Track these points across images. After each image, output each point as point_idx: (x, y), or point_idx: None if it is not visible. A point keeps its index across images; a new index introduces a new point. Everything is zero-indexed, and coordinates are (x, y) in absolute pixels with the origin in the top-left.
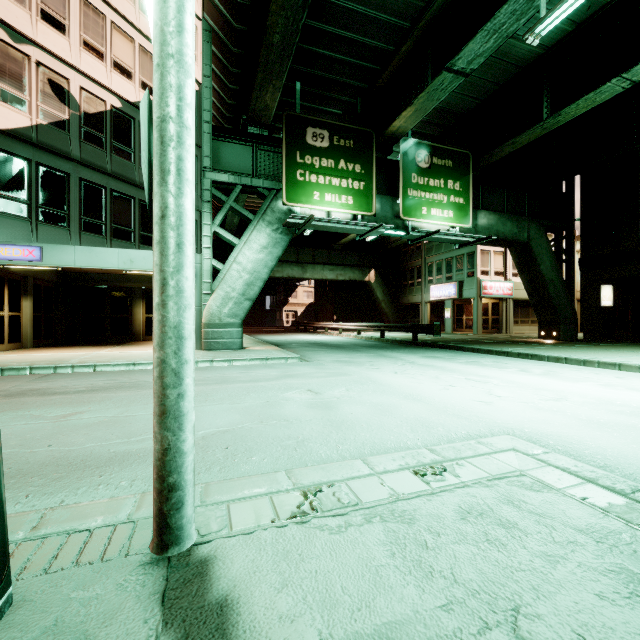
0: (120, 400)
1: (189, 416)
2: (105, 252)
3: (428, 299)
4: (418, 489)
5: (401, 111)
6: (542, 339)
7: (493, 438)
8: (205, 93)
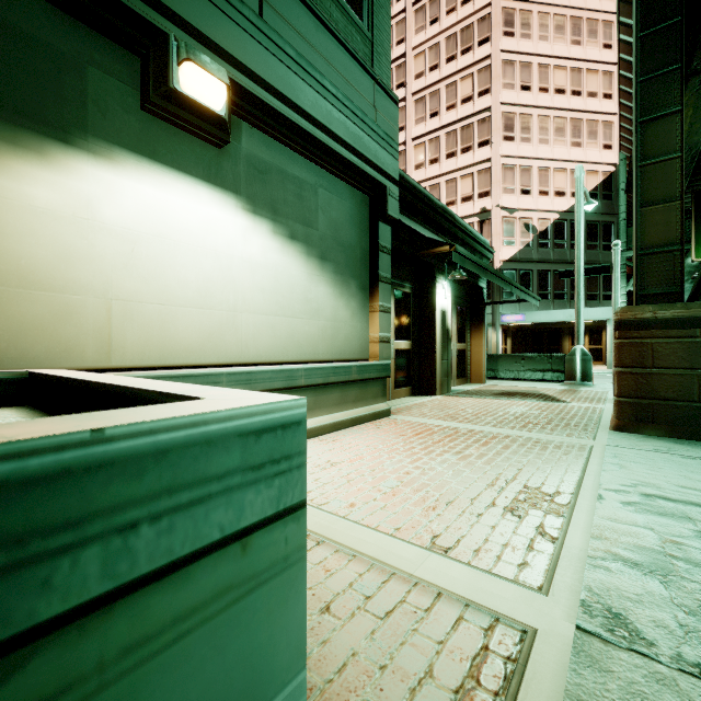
0: None
1: None
2: (555, 312)
3: None
4: None
5: None
6: None
7: None
8: (621, 201)
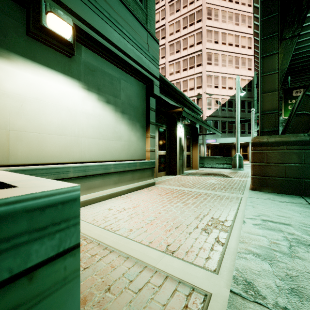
0: None
1: None
2: (228, 139)
3: None
4: None
5: None
6: None
7: None
8: (255, 92)
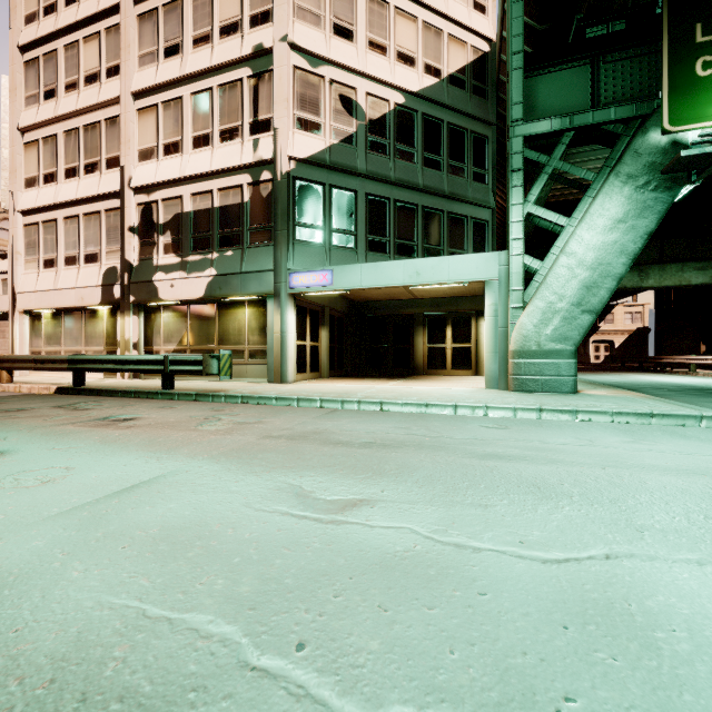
0: (428, 480)
1: None
2: (390, 266)
3: None
4: None
5: None
6: None
7: None
8: (513, 12)
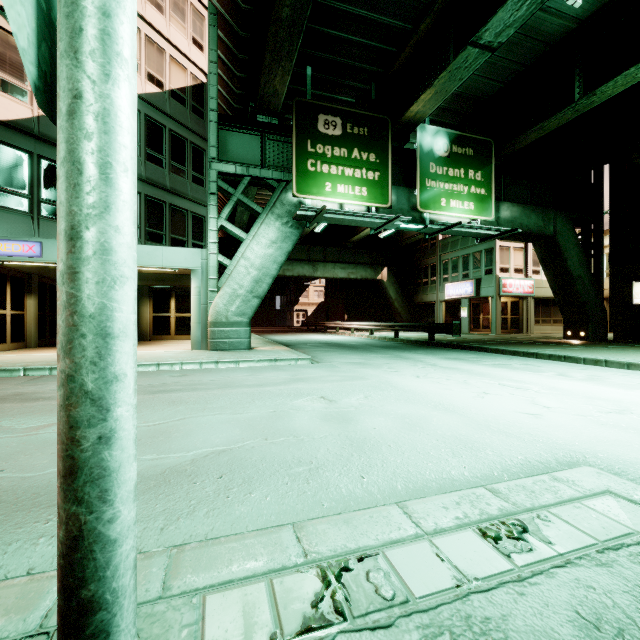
0: None
1: (122, 474)
2: None
3: (443, 298)
4: (496, 568)
5: (419, 95)
6: (568, 339)
7: (572, 472)
8: (211, 80)
